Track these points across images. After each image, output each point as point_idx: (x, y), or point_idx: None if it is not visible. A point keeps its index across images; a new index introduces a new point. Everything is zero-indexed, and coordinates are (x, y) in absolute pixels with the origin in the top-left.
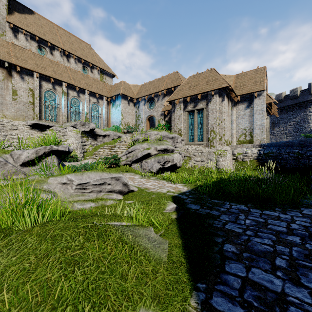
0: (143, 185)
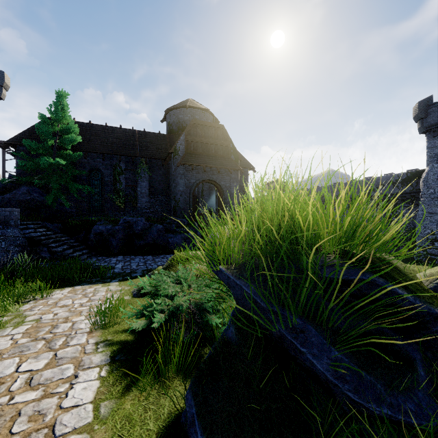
0: (104, 297)
